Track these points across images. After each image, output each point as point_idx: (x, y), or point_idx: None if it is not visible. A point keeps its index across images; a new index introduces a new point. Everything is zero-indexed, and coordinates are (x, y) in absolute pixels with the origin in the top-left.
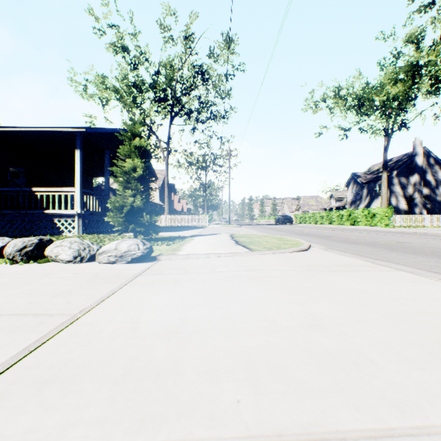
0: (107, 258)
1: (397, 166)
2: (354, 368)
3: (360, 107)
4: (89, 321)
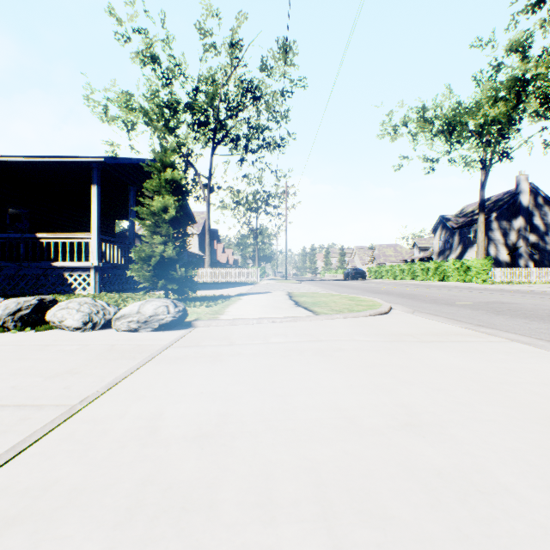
0: (127, 324)
1: (496, 207)
2: (481, 501)
3: (450, 132)
4: (91, 416)
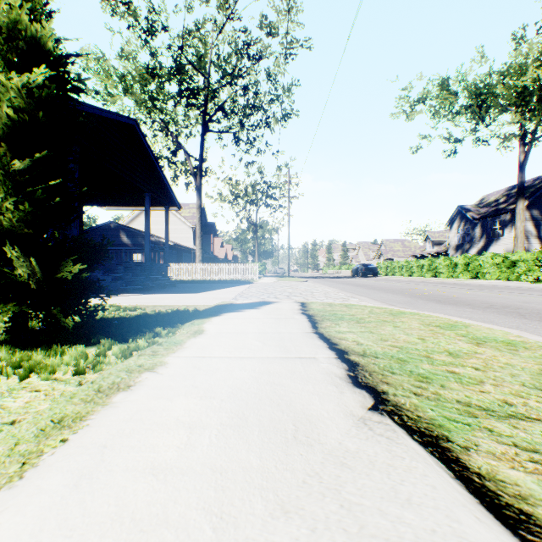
0: None
1: (527, 194)
2: None
3: (480, 105)
4: None
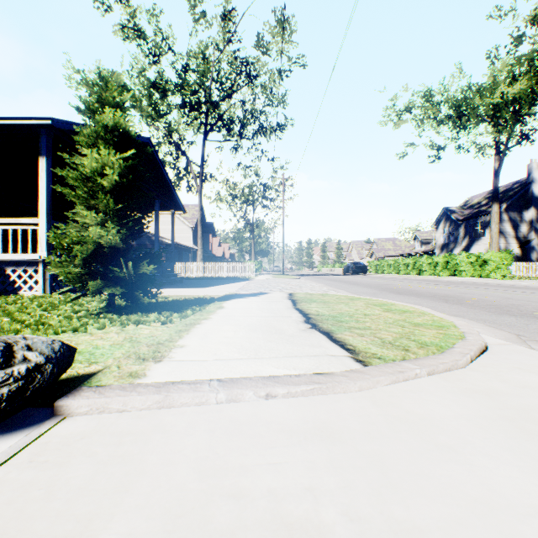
0: None
1: (506, 197)
2: None
3: (460, 116)
4: None
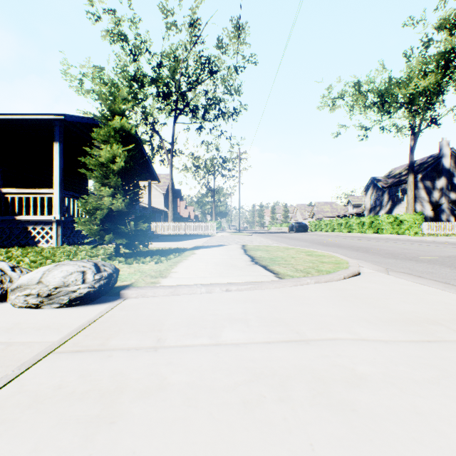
0: (24, 298)
1: (422, 169)
2: None
3: (382, 103)
4: None
